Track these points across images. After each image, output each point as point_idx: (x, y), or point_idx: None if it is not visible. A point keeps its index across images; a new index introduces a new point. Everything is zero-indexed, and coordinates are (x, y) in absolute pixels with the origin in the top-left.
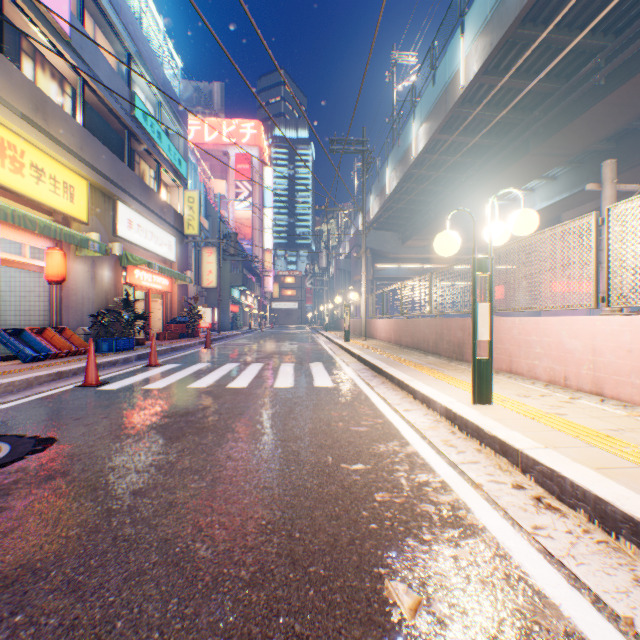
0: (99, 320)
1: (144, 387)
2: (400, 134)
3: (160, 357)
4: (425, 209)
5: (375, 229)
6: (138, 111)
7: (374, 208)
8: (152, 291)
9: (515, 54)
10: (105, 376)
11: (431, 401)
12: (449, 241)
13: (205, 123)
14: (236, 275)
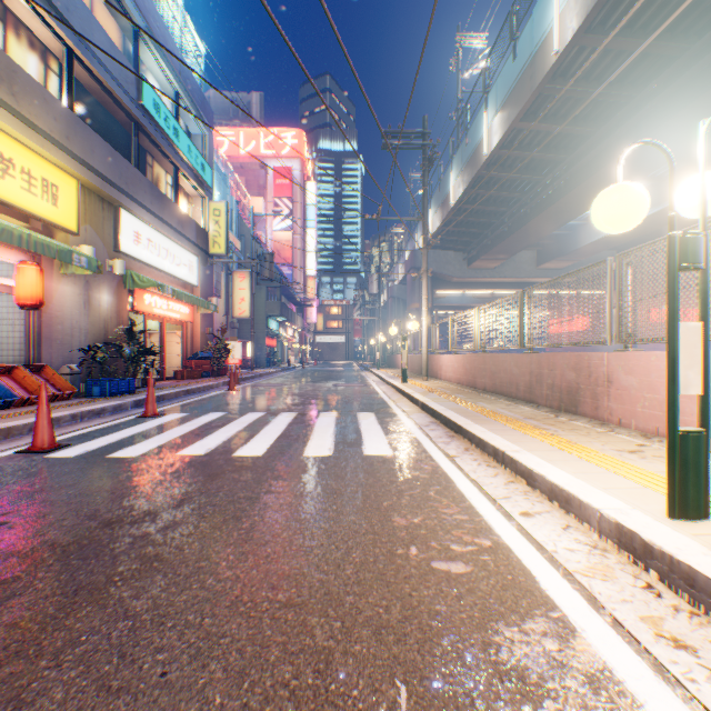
0: (91, 356)
1: (114, 454)
2: (468, 129)
3: (167, 403)
4: (497, 222)
5: (435, 248)
6: (147, 99)
7: (434, 222)
8: (168, 321)
9: (631, 1)
10: (75, 433)
11: (574, 501)
12: (631, 199)
13: (216, 90)
14: (273, 304)
